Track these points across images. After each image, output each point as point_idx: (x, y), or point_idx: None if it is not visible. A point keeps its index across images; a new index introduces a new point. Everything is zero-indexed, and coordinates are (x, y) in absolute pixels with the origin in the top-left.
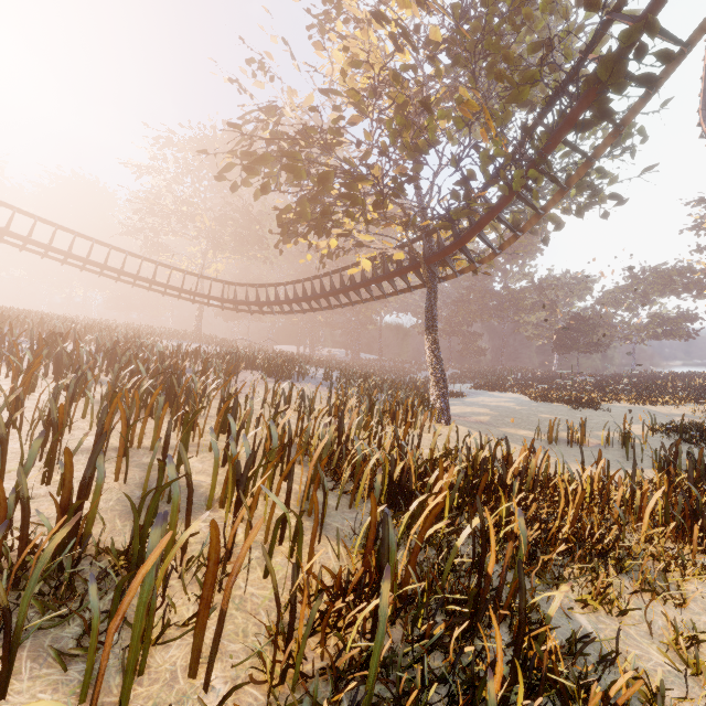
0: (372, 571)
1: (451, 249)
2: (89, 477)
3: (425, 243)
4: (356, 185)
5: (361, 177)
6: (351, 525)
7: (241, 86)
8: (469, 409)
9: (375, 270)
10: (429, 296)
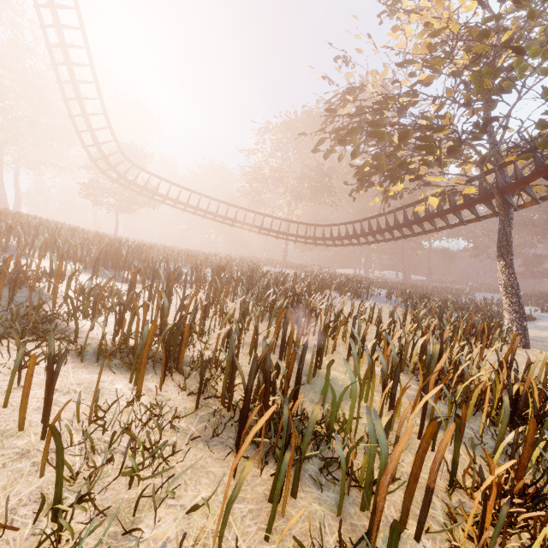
0: None
1: (533, 178)
2: (301, 369)
3: (498, 175)
4: (431, 136)
5: (440, 128)
6: (471, 434)
7: (329, 79)
8: (545, 334)
9: (440, 205)
10: (503, 224)
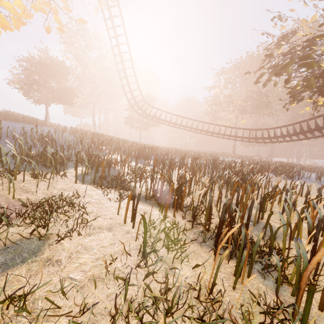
0: None
1: None
2: (250, 214)
3: None
4: None
5: None
6: None
7: (267, 34)
8: None
9: None
10: None
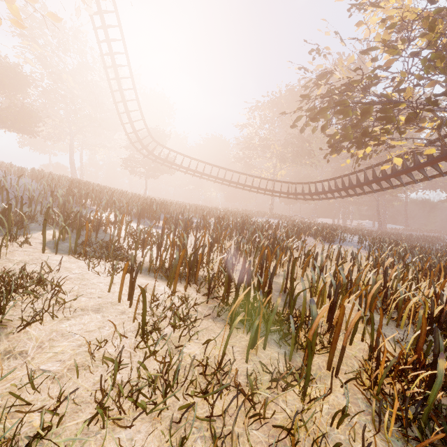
0: (420, 363)
1: None
2: (272, 281)
3: None
4: (391, 109)
5: (396, 104)
6: (399, 337)
7: (305, 69)
8: None
9: (405, 163)
10: None
